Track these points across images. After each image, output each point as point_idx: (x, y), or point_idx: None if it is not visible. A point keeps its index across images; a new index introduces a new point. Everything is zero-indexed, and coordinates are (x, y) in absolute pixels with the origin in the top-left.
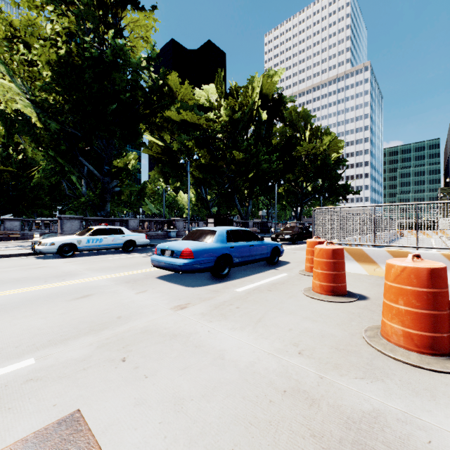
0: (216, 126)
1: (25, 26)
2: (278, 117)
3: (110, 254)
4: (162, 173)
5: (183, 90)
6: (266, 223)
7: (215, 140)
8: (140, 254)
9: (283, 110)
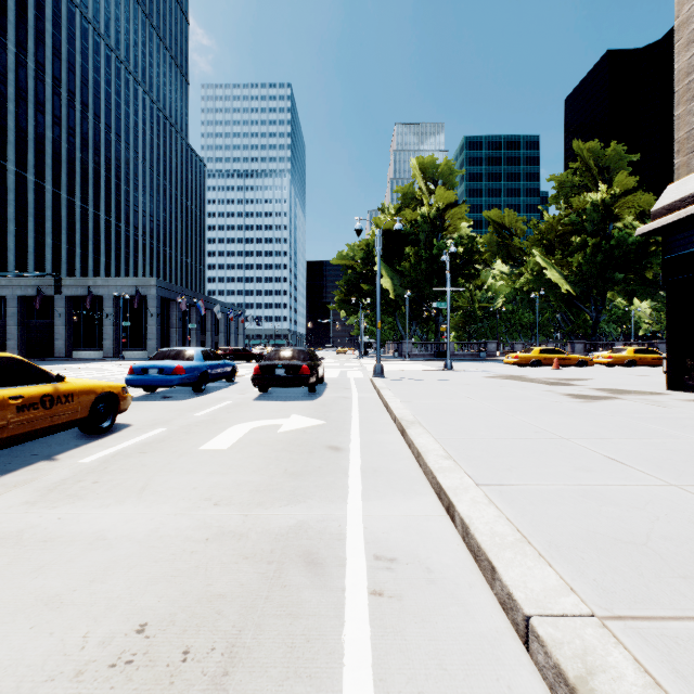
0: None
1: (547, 230)
2: None
3: None
4: (624, 290)
5: None
6: None
7: None
8: None
9: None
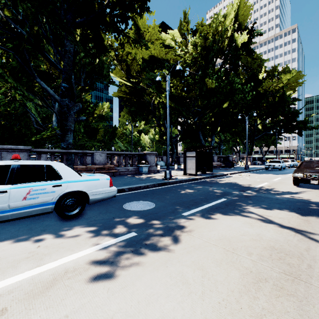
0: (186, 58)
1: None
2: (246, 49)
3: (12, 234)
4: (130, 113)
5: (151, 29)
6: (228, 158)
7: (183, 74)
8: (91, 237)
9: (250, 42)
